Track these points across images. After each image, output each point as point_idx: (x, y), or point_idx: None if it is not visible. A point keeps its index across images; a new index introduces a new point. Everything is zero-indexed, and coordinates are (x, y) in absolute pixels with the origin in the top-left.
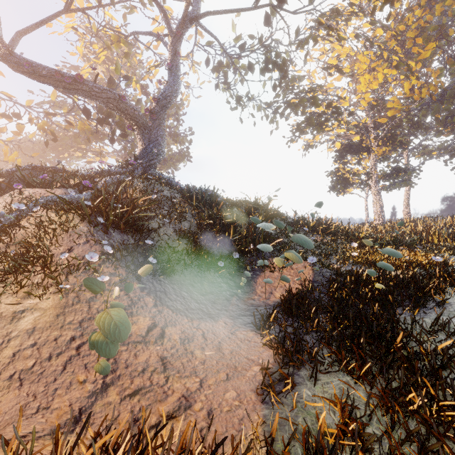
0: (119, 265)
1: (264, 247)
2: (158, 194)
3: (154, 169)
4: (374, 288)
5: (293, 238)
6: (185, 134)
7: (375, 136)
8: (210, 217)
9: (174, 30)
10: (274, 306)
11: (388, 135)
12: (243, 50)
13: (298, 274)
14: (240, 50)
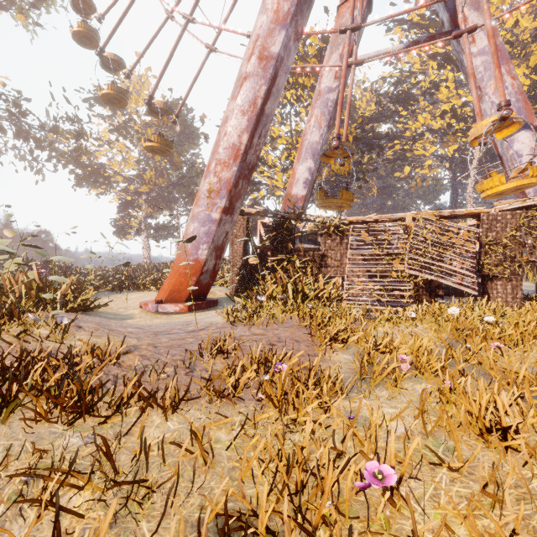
0: None
1: None
2: None
3: None
4: None
5: None
6: None
7: (145, 198)
8: None
9: None
10: None
11: (154, 200)
12: None
13: None
14: None
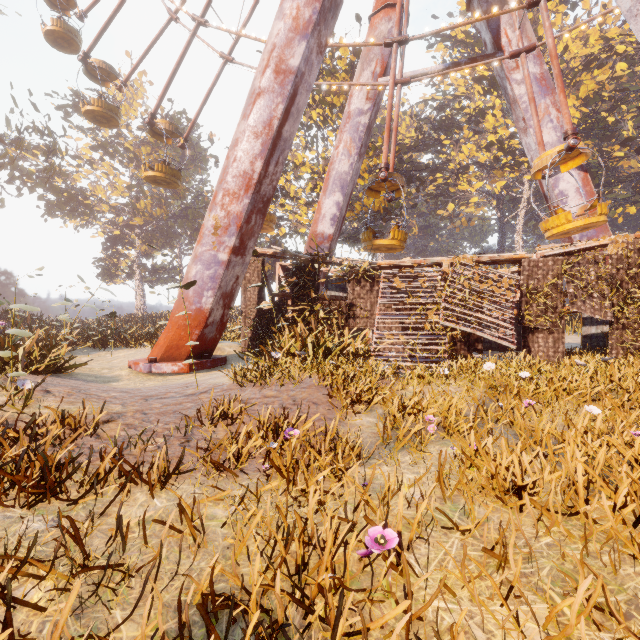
0: None
1: None
2: None
3: None
4: None
5: None
6: None
7: (139, 233)
8: None
9: None
10: None
11: (150, 235)
12: None
13: None
14: None
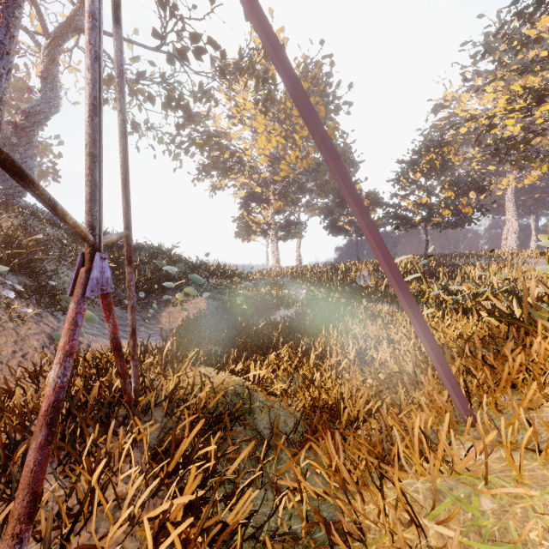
0: (30, 302)
1: (169, 284)
2: (40, 233)
3: (21, 198)
4: (242, 308)
5: (190, 277)
6: (50, 144)
7: (273, 190)
8: (110, 260)
9: (52, 33)
10: (176, 325)
11: (283, 191)
12: (142, 77)
13: (196, 306)
14: (139, 77)
